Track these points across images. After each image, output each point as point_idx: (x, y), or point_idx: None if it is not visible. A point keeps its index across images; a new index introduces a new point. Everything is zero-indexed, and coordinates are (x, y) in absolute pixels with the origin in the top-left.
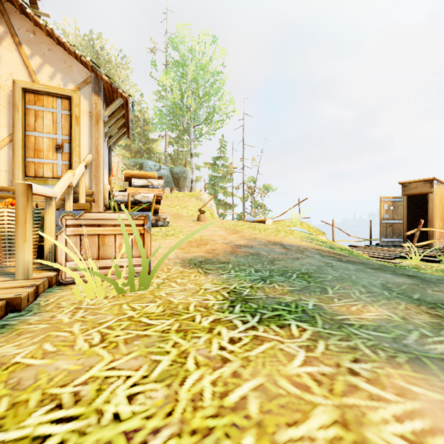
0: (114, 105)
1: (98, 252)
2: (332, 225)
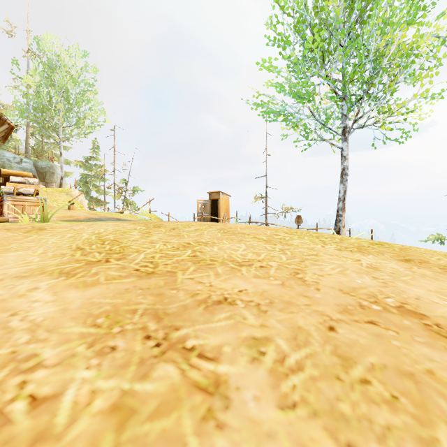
0: (2, 128)
1: (22, 212)
2: (169, 216)
